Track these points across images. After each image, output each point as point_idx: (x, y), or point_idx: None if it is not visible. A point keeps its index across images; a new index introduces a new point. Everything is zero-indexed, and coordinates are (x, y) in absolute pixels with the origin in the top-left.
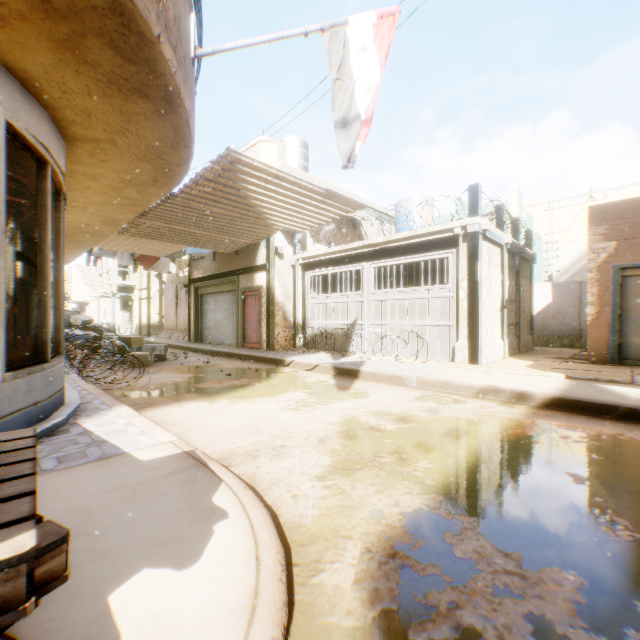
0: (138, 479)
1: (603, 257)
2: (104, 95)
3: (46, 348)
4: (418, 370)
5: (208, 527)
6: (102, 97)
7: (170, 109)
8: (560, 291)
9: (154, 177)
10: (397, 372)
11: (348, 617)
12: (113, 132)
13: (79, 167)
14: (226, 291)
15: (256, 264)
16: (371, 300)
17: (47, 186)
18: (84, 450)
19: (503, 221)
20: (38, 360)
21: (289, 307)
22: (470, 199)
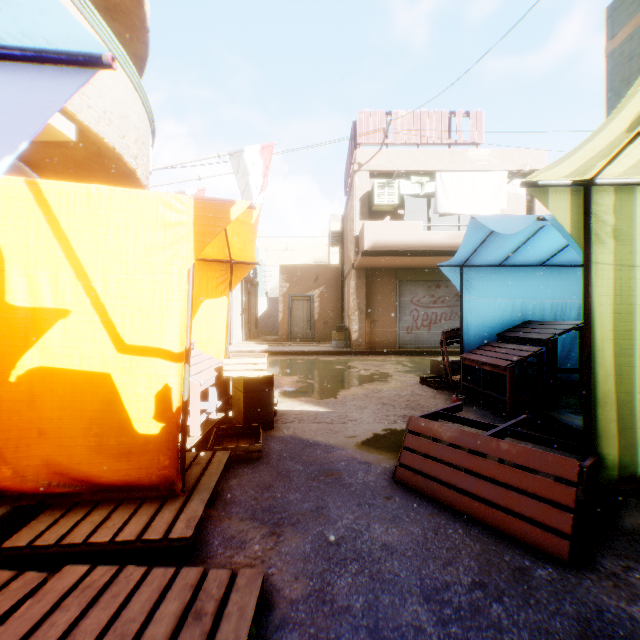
0: None
1: (285, 290)
2: None
3: None
4: None
5: None
6: None
7: None
8: (272, 302)
9: None
10: None
11: None
12: None
13: None
14: None
15: None
16: None
17: None
18: None
19: None
20: None
21: None
22: None
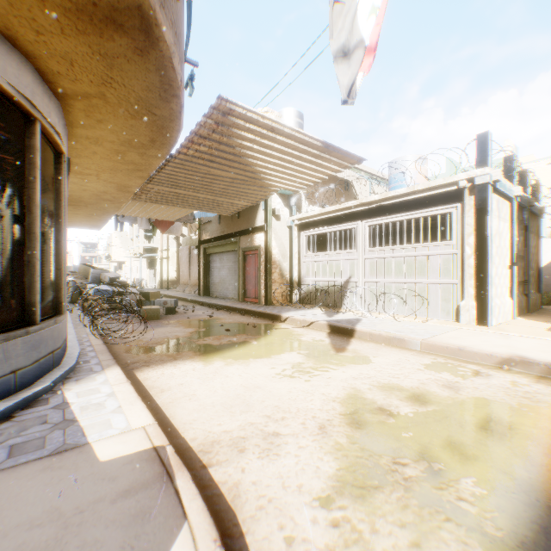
0: (79, 500)
1: None
2: (78, 32)
3: (34, 310)
4: (420, 331)
5: None
6: (76, 35)
7: (150, 44)
8: None
9: (150, 137)
10: (398, 333)
11: None
12: (99, 83)
13: (80, 130)
14: (229, 251)
15: (255, 226)
16: (366, 258)
17: (35, 143)
18: (46, 435)
19: (512, 172)
20: (26, 323)
21: (285, 265)
22: (478, 149)
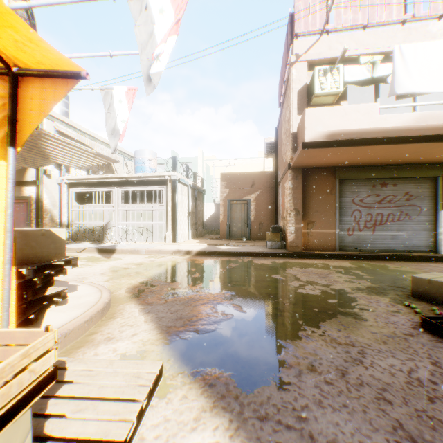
0: None
1: (225, 195)
2: None
3: None
4: (147, 247)
5: (75, 287)
6: None
7: None
8: (218, 207)
9: None
10: (136, 248)
11: (125, 296)
12: None
13: None
14: None
15: (26, 179)
16: (120, 210)
17: None
18: None
19: (189, 174)
20: None
21: (56, 212)
22: (173, 163)
